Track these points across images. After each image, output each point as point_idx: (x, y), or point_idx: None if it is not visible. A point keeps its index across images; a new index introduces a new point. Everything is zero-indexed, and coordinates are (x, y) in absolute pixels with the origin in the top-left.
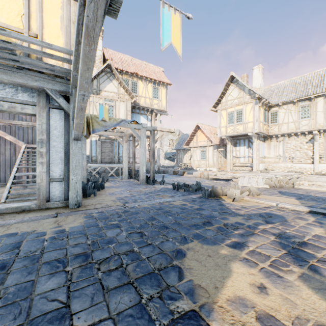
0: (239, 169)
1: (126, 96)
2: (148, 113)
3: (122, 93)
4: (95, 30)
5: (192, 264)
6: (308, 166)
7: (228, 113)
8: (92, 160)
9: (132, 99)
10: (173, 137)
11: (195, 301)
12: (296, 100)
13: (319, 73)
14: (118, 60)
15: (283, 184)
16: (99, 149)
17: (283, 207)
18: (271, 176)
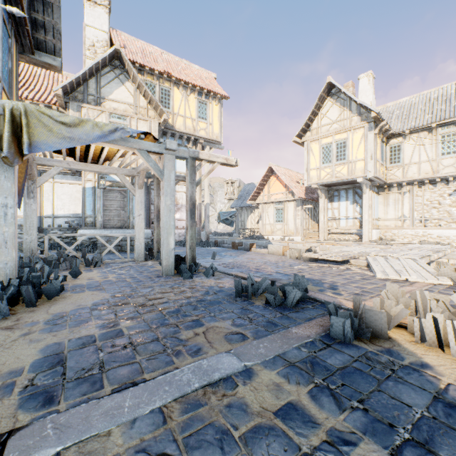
0: (339, 239)
1: (149, 111)
2: (190, 145)
3: (143, 107)
4: None
5: None
6: (453, 234)
7: (323, 146)
8: (87, 223)
9: (161, 117)
10: None
11: None
12: (434, 124)
13: None
14: (138, 51)
15: None
16: (99, 203)
17: None
18: (421, 254)
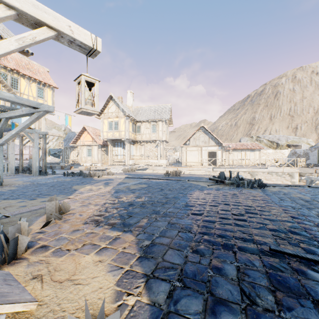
0: (117, 164)
1: (4, 90)
2: None
3: None
4: (41, 117)
5: (75, 187)
6: (156, 161)
7: (109, 122)
8: None
9: None
10: (58, 132)
11: (75, 189)
12: (149, 120)
13: (161, 106)
14: None
15: (130, 170)
16: None
17: (118, 177)
18: (129, 167)
